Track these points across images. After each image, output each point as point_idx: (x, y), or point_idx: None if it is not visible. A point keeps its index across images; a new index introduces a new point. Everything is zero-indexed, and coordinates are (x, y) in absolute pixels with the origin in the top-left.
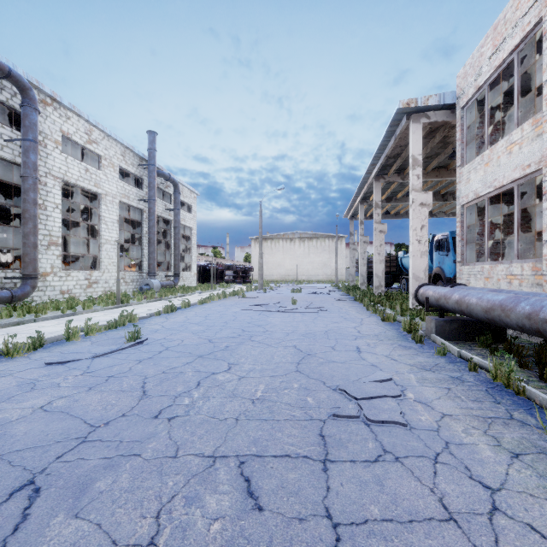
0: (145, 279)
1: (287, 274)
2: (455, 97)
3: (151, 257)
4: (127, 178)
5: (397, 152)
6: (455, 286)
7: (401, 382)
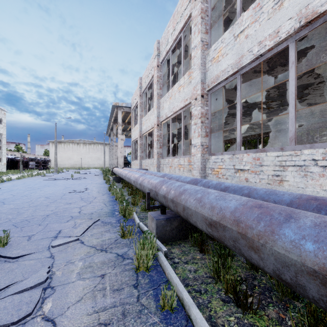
0: None
1: (75, 164)
2: (131, 105)
3: None
4: None
5: None
6: (124, 167)
7: (90, 189)
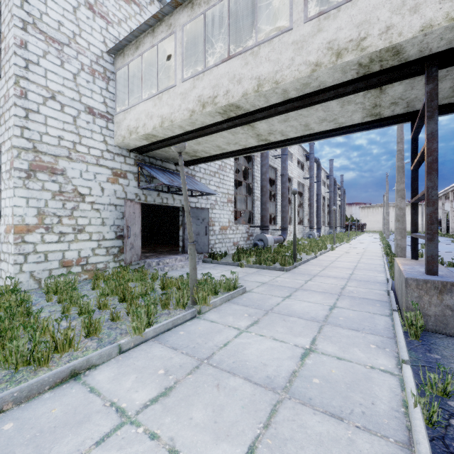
0: (337, 229)
1: None
2: None
3: (342, 221)
4: None
5: None
6: None
7: None
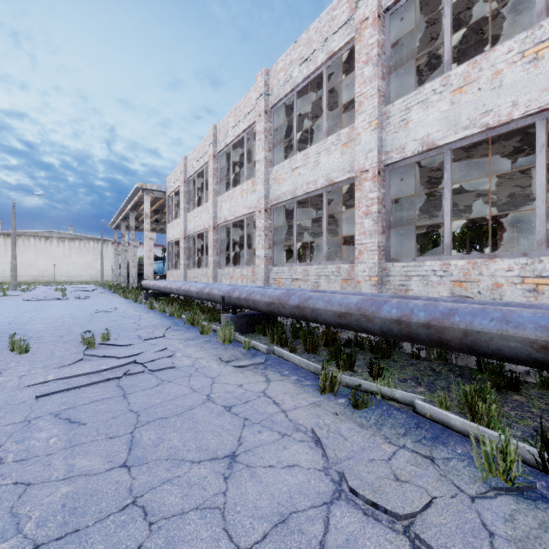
0: None
1: (41, 275)
2: (166, 188)
3: None
4: None
5: (142, 200)
6: (158, 280)
7: (120, 308)
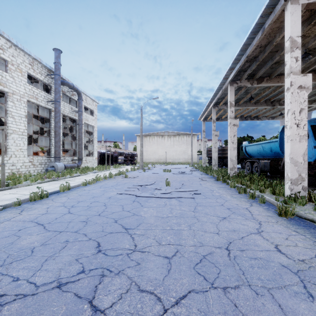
0: (53, 162)
1: (160, 158)
2: None
3: (56, 145)
4: (44, 88)
5: (254, 54)
6: None
7: None
